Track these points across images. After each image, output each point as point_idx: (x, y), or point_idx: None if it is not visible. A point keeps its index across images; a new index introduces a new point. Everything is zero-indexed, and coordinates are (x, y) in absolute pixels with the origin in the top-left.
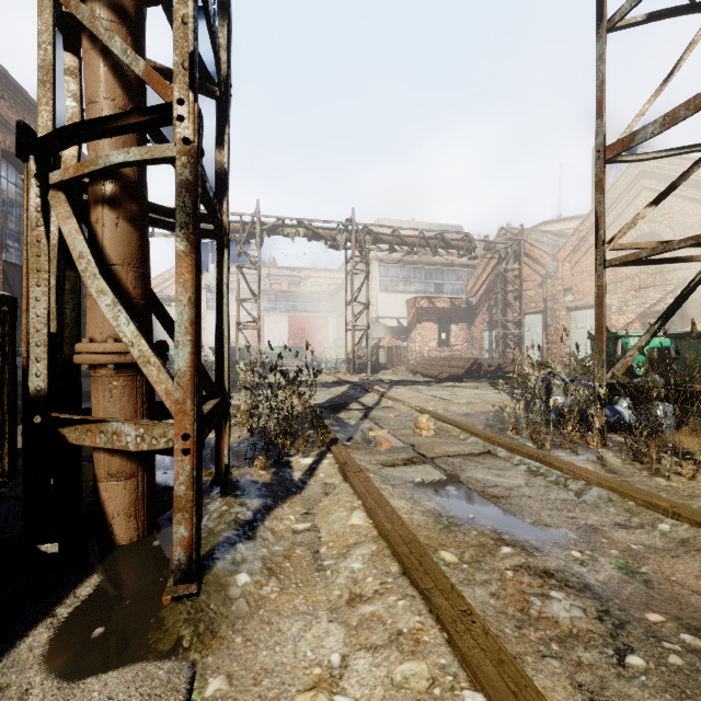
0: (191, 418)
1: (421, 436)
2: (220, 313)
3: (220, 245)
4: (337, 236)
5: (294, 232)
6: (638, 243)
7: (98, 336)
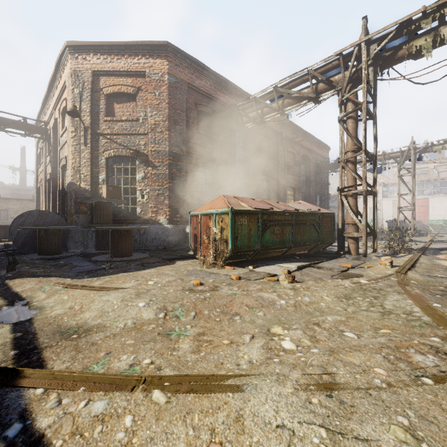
0: (365, 231)
1: None
2: (374, 212)
3: (374, 196)
4: None
5: (440, 148)
6: None
7: (349, 219)
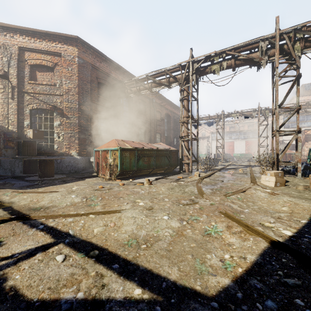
0: (191, 160)
1: (239, 172)
2: (197, 150)
3: (197, 141)
4: (252, 113)
5: (235, 115)
6: (279, 132)
7: (184, 153)
